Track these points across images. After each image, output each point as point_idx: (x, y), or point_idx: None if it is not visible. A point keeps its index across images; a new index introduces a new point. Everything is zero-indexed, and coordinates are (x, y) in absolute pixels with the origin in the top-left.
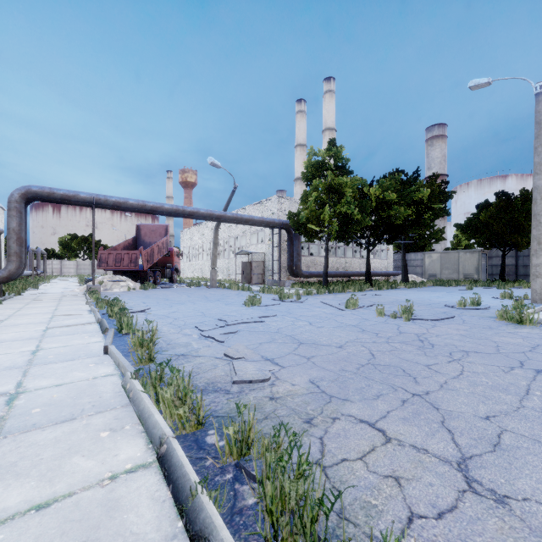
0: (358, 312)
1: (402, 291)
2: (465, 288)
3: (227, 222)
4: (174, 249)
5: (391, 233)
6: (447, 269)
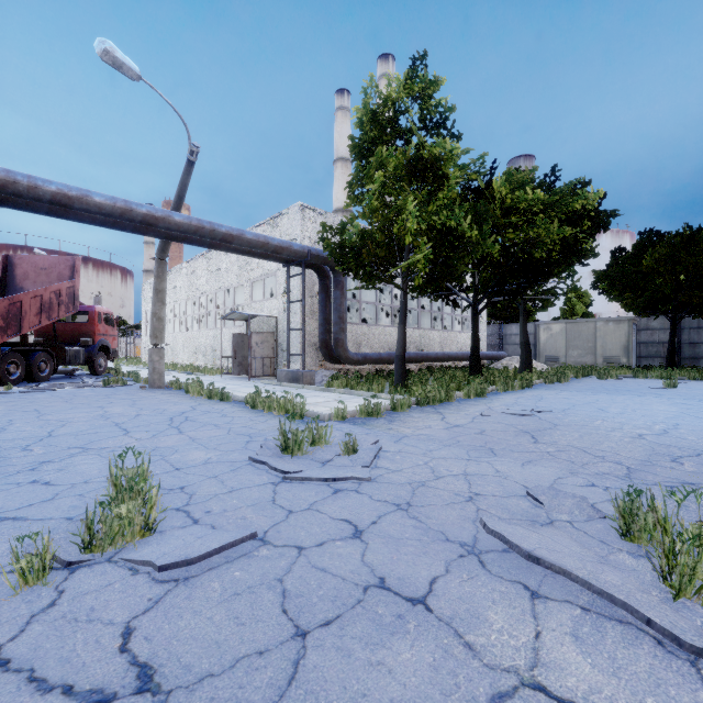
0: None
1: (563, 395)
2: (643, 382)
3: (180, 240)
4: (97, 308)
5: (523, 277)
6: (576, 349)
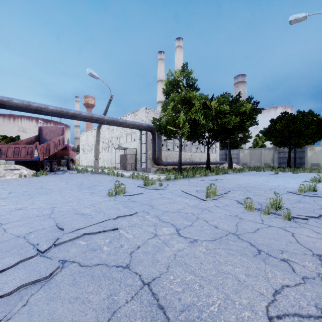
0: (220, 202)
1: (234, 176)
2: (270, 172)
3: (106, 124)
4: (69, 145)
5: (224, 134)
6: (254, 160)
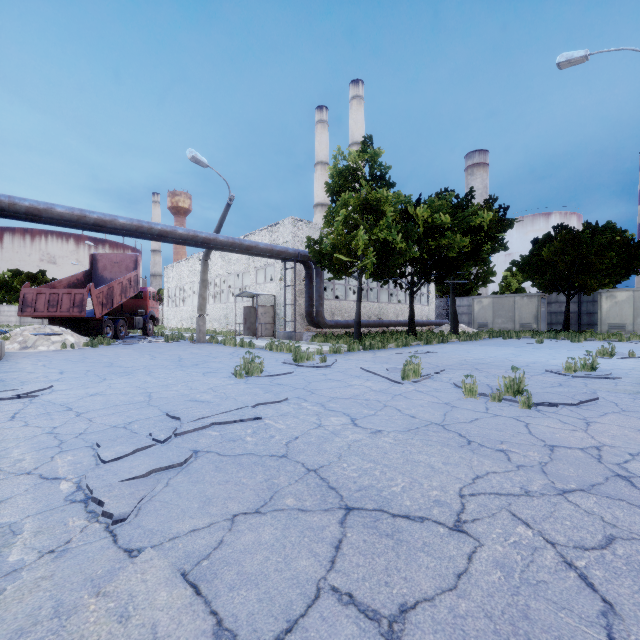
0: (426, 386)
1: (459, 346)
2: (530, 341)
3: (220, 249)
4: (148, 289)
5: (442, 269)
6: (500, 317)
